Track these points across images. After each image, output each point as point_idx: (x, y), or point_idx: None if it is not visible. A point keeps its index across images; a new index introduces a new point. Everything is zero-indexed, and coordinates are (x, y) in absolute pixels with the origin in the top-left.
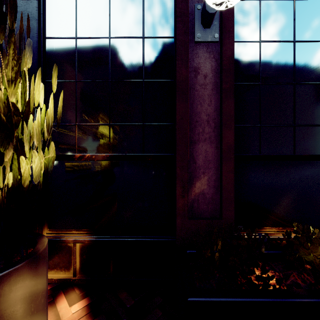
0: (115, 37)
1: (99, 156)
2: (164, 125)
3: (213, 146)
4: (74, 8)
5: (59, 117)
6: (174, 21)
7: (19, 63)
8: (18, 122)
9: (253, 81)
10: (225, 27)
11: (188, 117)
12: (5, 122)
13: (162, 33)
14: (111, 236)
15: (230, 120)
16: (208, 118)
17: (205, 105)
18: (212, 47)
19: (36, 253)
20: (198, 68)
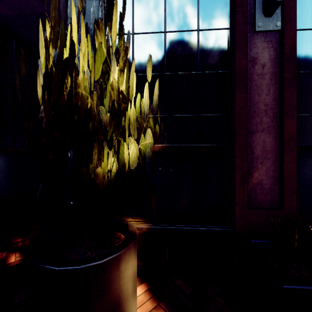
0: (171, 31)
1: (155, 147)
2: (219, 116)
3: (272, 136)
4: (131, 6)
5: (155, 105)
6: (230, 13)
7: (127, 54)
8: (125, 110)
9: (311, 69)
10: (286, 15)
11: (247, 107)
12: (116, 110)
13: (217, 25)
14: (167, 224)
15: (292, 109)
16: (266, 108)
17: (263, 95)
18: (271, 36)
19: (135, 235)
20: (256, 58)
